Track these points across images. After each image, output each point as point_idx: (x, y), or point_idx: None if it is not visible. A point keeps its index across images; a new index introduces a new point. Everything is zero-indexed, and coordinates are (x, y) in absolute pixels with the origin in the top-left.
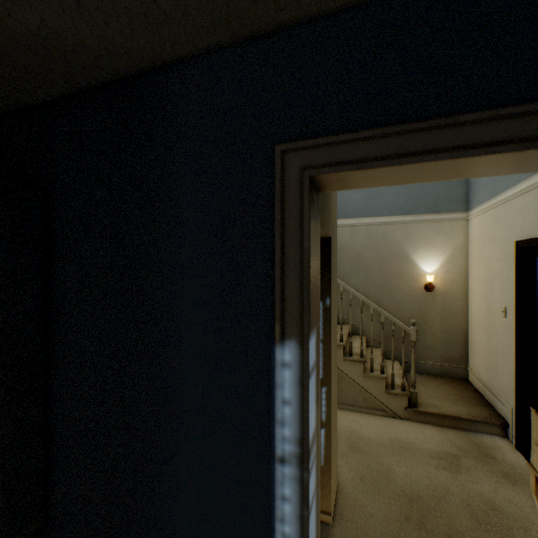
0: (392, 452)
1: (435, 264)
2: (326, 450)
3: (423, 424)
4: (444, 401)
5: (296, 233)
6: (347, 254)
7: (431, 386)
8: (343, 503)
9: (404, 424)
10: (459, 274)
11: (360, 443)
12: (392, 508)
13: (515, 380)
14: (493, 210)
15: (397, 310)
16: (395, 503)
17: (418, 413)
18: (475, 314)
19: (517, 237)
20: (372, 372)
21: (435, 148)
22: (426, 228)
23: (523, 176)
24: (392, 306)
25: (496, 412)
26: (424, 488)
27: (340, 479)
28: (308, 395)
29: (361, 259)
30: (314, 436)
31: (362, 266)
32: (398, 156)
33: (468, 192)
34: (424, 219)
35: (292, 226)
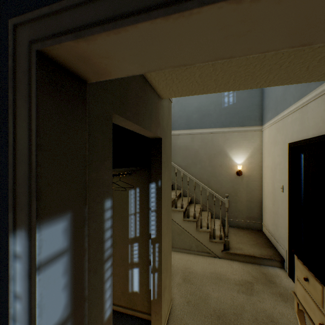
0: (210, 282)
1: (243, 158)
2: (158, 287)
3: (232, 261)
4: (246, 245)
5: (25, 113)
6: (189, 152)
7: (239, 235)
8: (172, 322)
9: (221, 262)
10: (257, 164)
11: (190, 276)
12: (205, 324)
13: (288, 232)
14: (276, 124)
15: (219, 187)
16: (208, 321)
17: (229, 254)
18: (266, 190)
19: (289, 140)
20: (201, 228)
21: (149, 5)
22: (237, 136)
23: (293, 102)
24: (216, 185)
25: (277, 252)
26: (229, 308)
27: (173, 304)
28: (35, 291)
29: (197, 155)
30: (64, 324)
31: (198, 159)
32: (113, 19)
33: (262, 113)
34: (236, 130)
35: (23, 106)
